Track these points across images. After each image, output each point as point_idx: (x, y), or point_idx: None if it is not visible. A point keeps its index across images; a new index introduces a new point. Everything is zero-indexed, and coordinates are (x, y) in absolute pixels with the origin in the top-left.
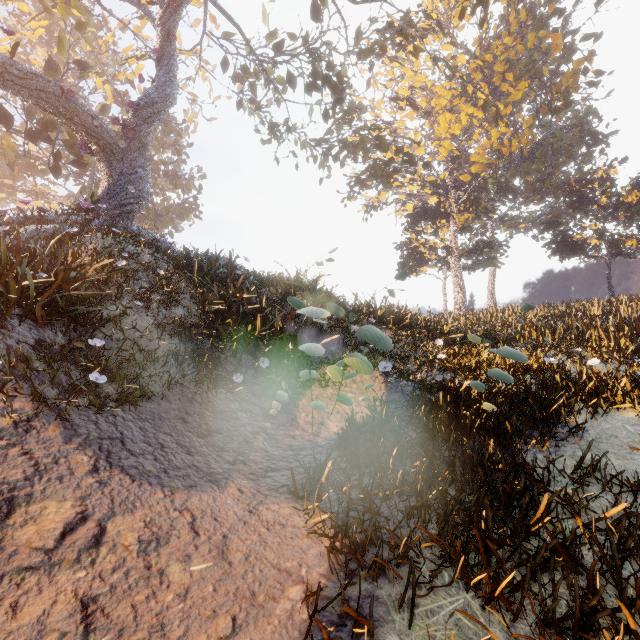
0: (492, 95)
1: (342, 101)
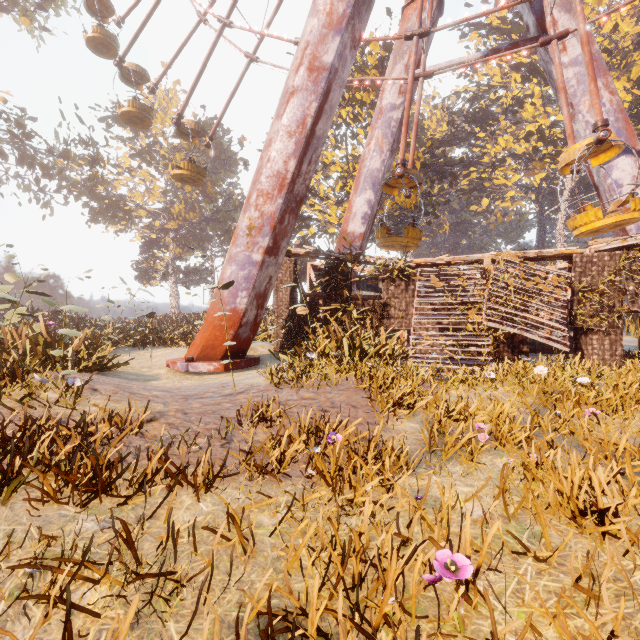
0: None
1: (50, 175)
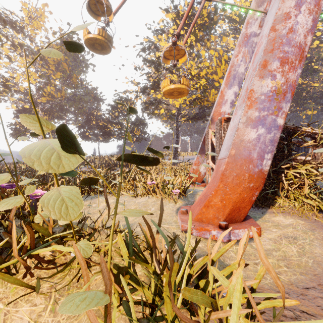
0: (56, 69)
1: None
